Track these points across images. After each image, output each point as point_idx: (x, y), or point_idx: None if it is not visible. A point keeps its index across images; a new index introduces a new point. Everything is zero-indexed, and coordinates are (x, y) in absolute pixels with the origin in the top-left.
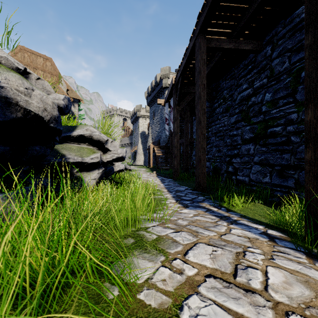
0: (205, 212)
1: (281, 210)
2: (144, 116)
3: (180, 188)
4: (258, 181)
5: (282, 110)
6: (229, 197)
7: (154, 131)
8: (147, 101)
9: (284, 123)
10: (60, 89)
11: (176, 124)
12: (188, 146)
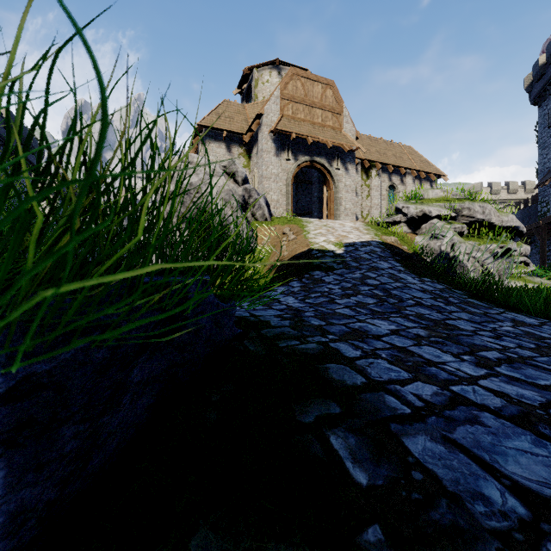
0: None
1: None
2: None
3: None
4: None
5: None
6: None
7: None
8: None
9: None
10: None
11: None
12: None
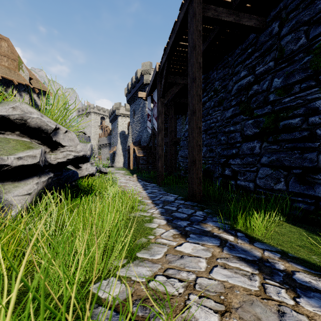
0: (222, 251)
1: (317, 233)
2: (123, 114)
3: (167, 197)
4: (267, 187)
5: (300, 97)
6: (243, 214)
7: (134, 131)
8: (127, 99)
9: (304, 114)
10: (21, 76)
11: (160, 119)
12: (172, 146)
